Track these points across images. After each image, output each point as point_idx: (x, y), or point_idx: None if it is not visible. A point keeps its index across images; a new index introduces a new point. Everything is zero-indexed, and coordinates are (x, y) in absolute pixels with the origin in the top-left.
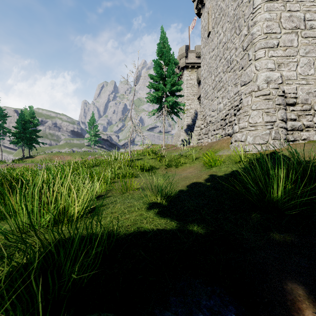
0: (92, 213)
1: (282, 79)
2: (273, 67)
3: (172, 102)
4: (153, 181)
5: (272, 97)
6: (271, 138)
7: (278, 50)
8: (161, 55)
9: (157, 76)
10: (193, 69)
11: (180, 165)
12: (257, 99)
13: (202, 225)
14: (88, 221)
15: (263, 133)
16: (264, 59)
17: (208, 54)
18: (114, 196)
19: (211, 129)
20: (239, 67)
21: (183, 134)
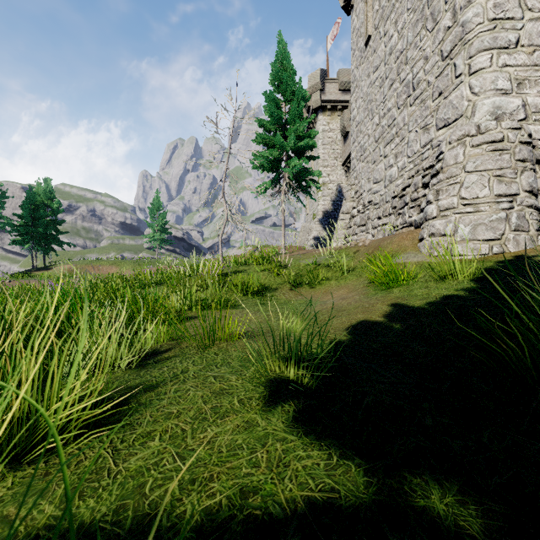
0: (114, 417)
1: (526, 111)
2: (507, 87)
3: (299, 169)
4: (270, 316)
5: (508, 146)
6: (511, 227)
7: (517, 53)
8: (278, 84)
9: (271, 121)
10: (334, 113)
11: (319, 282)
12: (477, 152)
13: (454, 485)
14: (92, 453)
15: (492, 217)
16: (489, 72)
17: (366, 78)
18: (183, 355)
19: (372, 215)
20: (432, 94)
21: (317, 227)
